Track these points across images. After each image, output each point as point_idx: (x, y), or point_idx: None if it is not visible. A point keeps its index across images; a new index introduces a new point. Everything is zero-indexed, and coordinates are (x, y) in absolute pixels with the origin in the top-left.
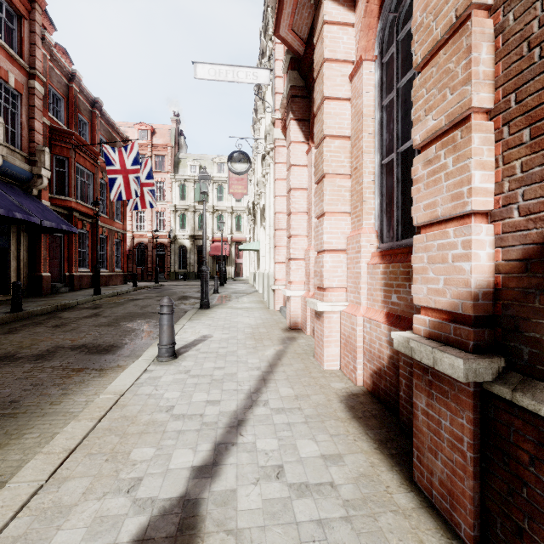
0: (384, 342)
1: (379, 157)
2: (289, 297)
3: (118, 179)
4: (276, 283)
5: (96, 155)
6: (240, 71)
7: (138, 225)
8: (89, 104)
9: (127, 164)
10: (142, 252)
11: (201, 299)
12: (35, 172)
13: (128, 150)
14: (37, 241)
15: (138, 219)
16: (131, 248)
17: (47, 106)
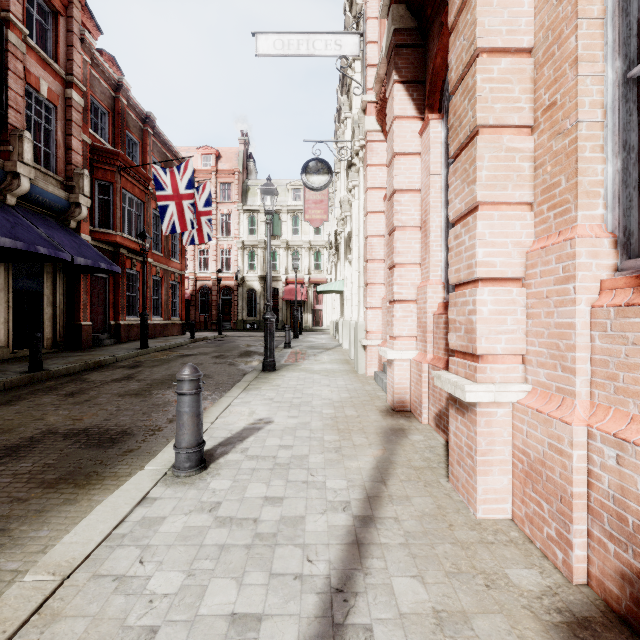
0: None
1: (620, 65)
2: (391, 361)
3: (170, 207)
4: (368, 337)
5: (147, 180)
6: (317, 40)
7: (201, 266)
8: (140, 121)
9: (181, 188)
10: (205, 297)
11: (265, 358)
12: (72, 199)
13: (182, 171)
14: (76, 284)
15: (201, 259)
16: (193, 293)
17: (87, 121)
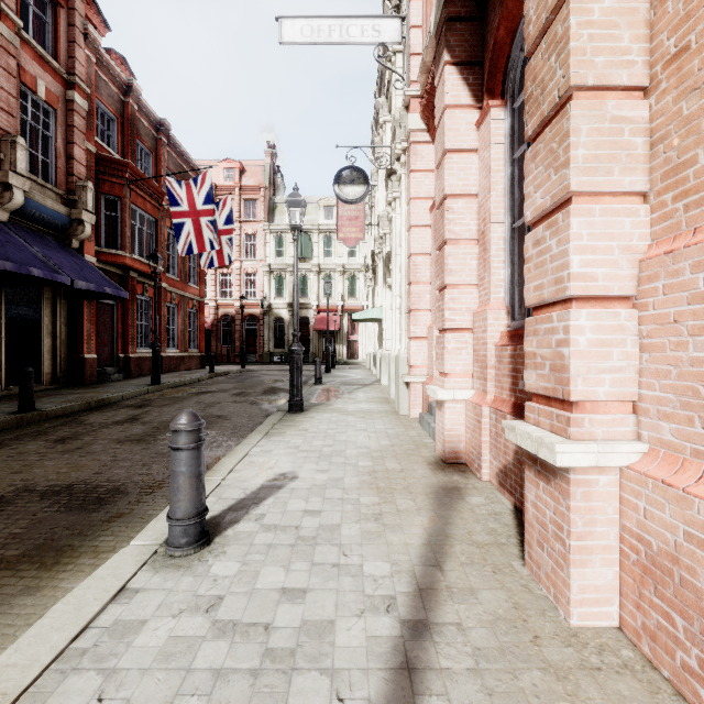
0: None
1: None
2: (442, 403)
3: (186, 224)
4: (412, 372)
5: (160, 194)
6: (351, 26)
7: (223, 292)
8: (153, 128)
9: (198, 203)
10: (227, 327)
11: (291, 397)
12: (74, 216)
13: (199, 183)
14: (79, 311)
15: (223, 284)
16: (214, 322)
17: (92, 127)
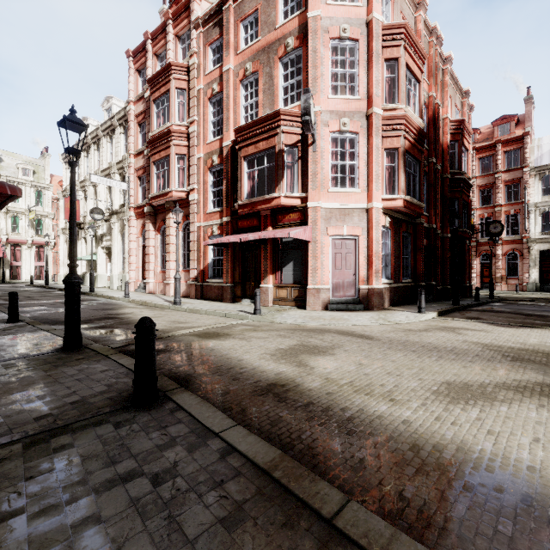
0: (185, 286)
1: (183, 251)
2: (149, 283)
3: None
4: (132, 279)
5: None
6: (113, 182)
7: None
8: None
9: None
10: None
11: (91, 287)
12: None
13: None
14: None
15: None
16: None
17: None
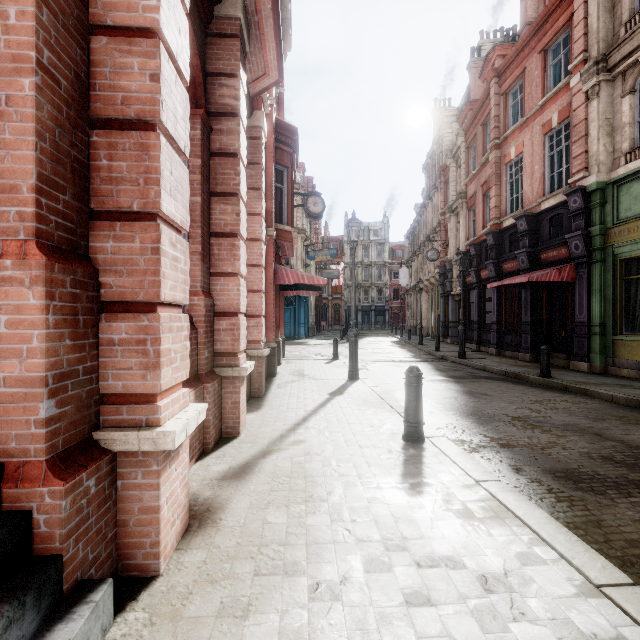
0: None
1: None
2: None
3: None
4: None
5: None
6: None
7: None
8: None
9: None
10: None
11: None
12: None
13: None
14: None
15: None
16: None
17: None
